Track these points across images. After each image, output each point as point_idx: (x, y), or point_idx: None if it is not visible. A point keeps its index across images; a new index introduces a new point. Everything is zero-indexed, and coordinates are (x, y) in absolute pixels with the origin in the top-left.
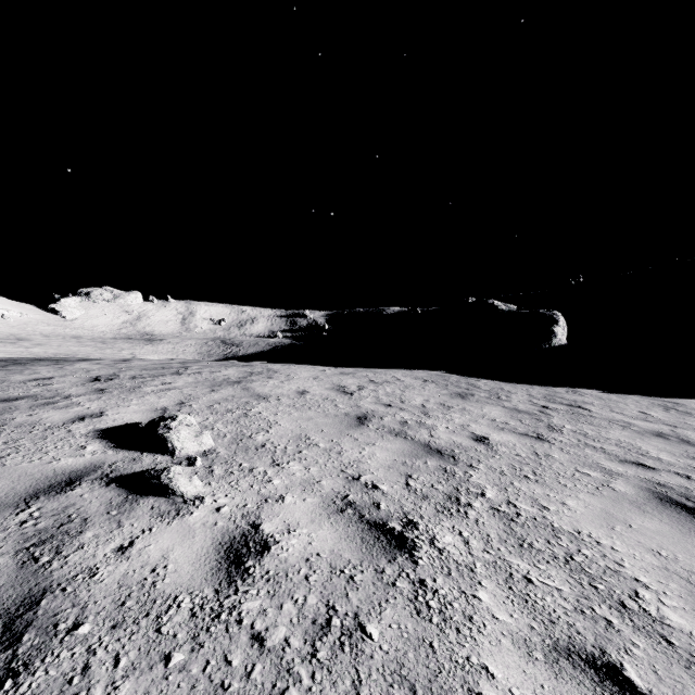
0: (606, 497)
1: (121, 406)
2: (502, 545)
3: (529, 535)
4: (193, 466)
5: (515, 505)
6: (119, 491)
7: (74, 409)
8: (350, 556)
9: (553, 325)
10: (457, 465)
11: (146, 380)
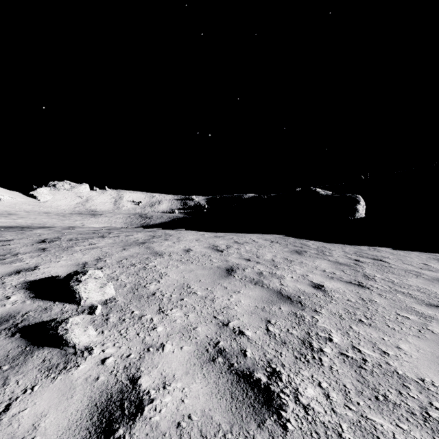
0: (430, 340)
1: (52, 262)
2: (360, 398)
3: (380, 385)
4: (93, 314)
5: (359, 350)
6: (20, 342)
7: (16, 264)
8: (220, 419)
9: (356, 204)
10: (305, 310)
11: (78, 242)
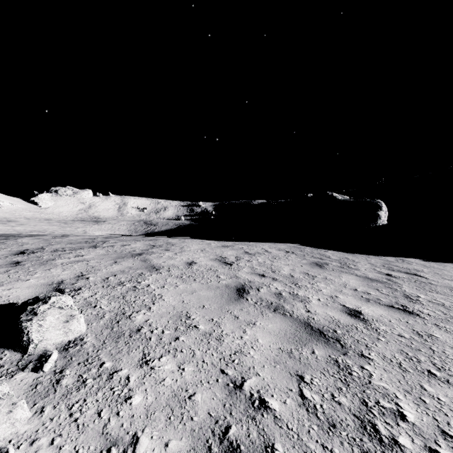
0: None
1: (19, 280)
2: None
3: None
4: (39, 371)
5: None
6: None
7: None
8: None
9: (378, 210)
10: (348, 354)
11: (63, 253)
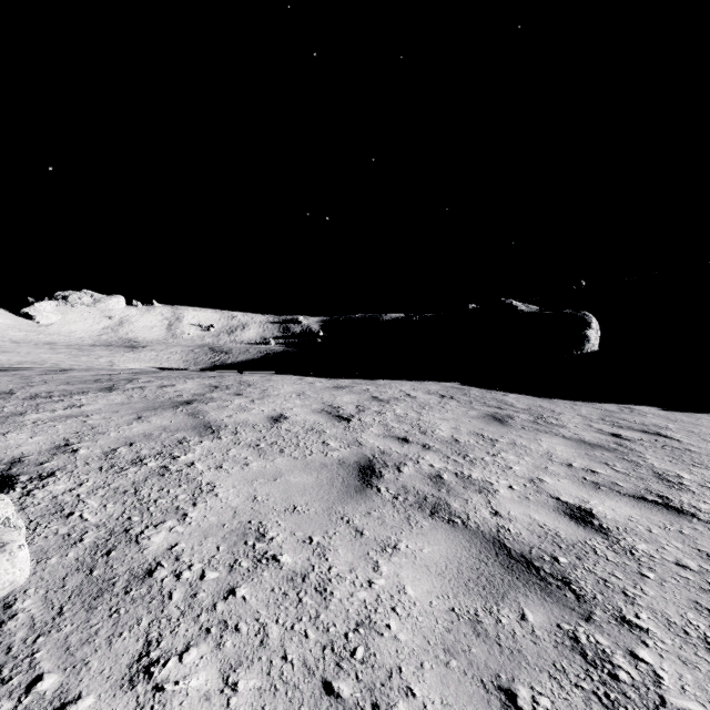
0: None
1: None
2: None
3: None
4: None
5: None
6: None
7: None
8: None
9: (585, 327)
10: (594, 619)
11: (46, 401)
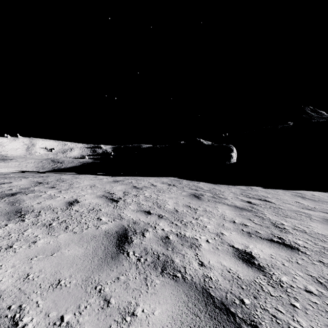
0: None
1: None
2: None
3: None
4: None
5: None
6: None
7: None
8: None
9: (231, 152)
10: None
11: None
